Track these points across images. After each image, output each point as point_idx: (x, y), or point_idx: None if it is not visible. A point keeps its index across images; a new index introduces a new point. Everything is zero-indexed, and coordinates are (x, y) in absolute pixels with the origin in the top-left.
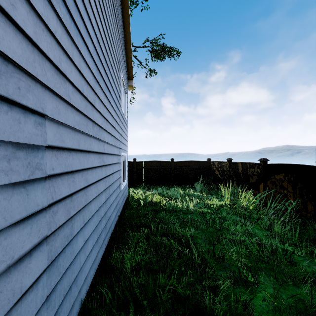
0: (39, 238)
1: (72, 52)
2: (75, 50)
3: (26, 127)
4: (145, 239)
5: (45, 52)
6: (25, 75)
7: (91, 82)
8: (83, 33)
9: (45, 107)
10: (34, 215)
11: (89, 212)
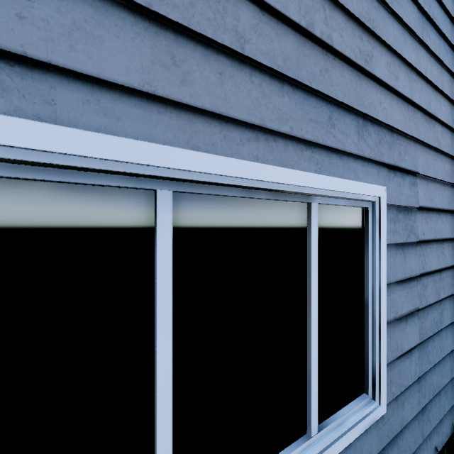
0: (413, 307)
1: (441, 80)
2: (444, 75)
3: (404, 190)
4: None
5: (417, 102)
6: (402, 138)
7: None
8: None
9: (417, 165)
10: (408, 280)
11: None
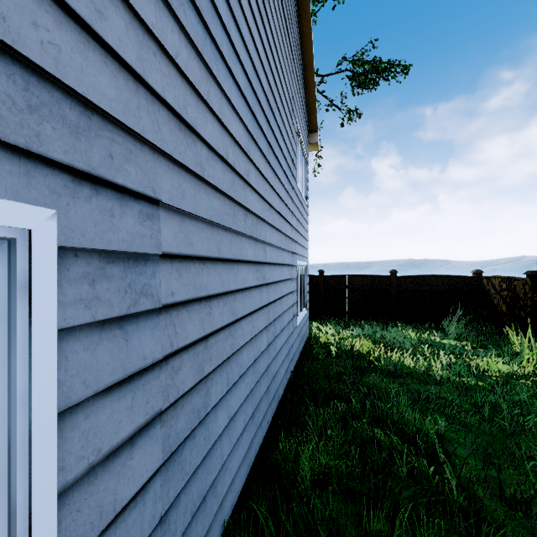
0: (148, 415)
1: (208, 90)
2: (213, 86)
3: (125, 223)
4: (339, 423)
5: (158, 91)
6: (123, 133)
7: (241, 140)
8: (227, 55)
9: (158, 188)
10: (139, 374)
11: (238, 367)
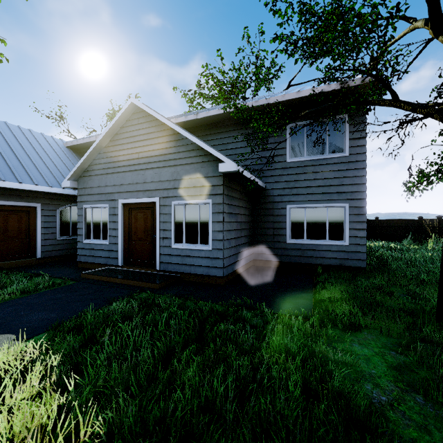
0: None
1: None
2: None
3: None
4: None
5: None
6: None
7: None
8: None
9: None
10: None
11: None
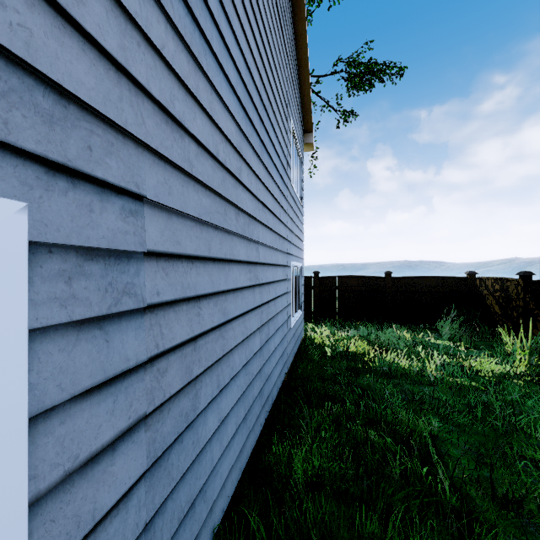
0: (131, 419)
1: (197, 84)
2: (203, 81)
3: (105, 219)
4: (333, 425)
5: (142, 82)
6: (103, 124)
7: (232, 138)
8: (218, 50)
9: (143, 183)
10: (122, 376)
11: (229, 368)
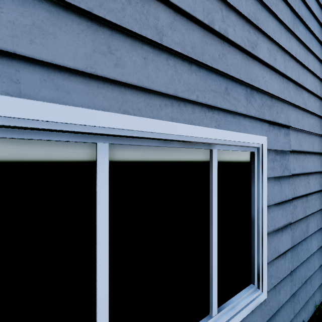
0: (286, 221)
1: (307, 60)
2: (309, 56)
3: (280, 138)
4: None
5: (290, 76)
6: (279, 101)
7: None
8: (317, 32)
9: (289, 120)
10: (283, 202)
11: None
